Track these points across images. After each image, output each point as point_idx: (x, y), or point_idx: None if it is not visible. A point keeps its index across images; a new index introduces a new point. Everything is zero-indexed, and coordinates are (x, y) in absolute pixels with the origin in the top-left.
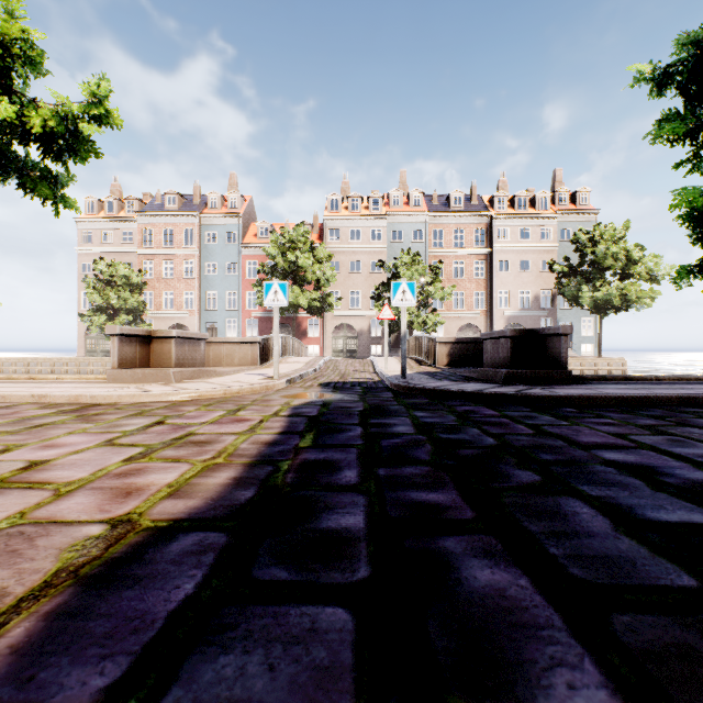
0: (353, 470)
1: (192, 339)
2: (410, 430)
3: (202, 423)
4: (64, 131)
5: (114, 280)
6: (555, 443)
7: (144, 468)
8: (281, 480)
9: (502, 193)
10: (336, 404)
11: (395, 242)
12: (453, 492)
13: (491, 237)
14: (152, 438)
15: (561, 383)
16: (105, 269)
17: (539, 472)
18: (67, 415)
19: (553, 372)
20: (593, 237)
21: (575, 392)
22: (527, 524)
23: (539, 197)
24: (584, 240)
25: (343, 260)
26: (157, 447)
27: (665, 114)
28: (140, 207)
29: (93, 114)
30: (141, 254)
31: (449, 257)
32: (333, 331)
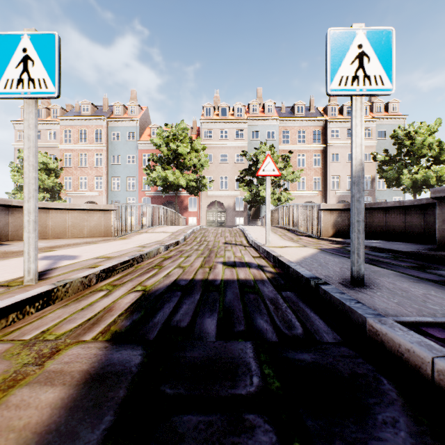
0: None
1: None
2: None
3: None
4: None
5: None
6: None
7: None
8: None
9: (334, 103)
10: None
11: (254, 139)
12: None
13: (326, 136)
14: None
15: None
16: None
17: None
18: None
19: None
20: (409, 133)
21: None
22: None
23: None
24: (402, 135)
25: (214, 153)
26: None
27: None
28: (62, 113)
29: None
30: (62, 148)
31: (294, 151)
32: (207, 206)
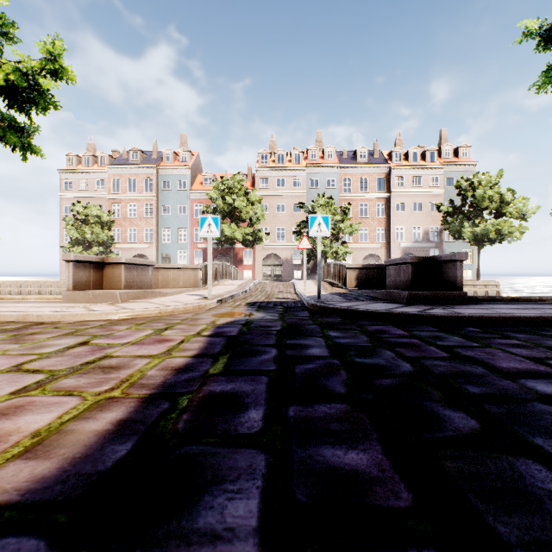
0: (259, 409)
1: (141, 265)
2: (324, 352)
3: (124, 344)
4: (24, 84)
5: (88, 219)
6: (475, 369)
7: (25, 404)
8: (172, 425)
9: (399, 149)
10: (257, 323)
11: (313, 188)
12: (377, 449)
13: (390, 184)
14: (63, 362)
15: (458, 303)
16: (82, 210)
17: (474, 414)
18: (3, 335)
19: (450, 294)
20: (473, 184)
21: (474, 312)
22: (493, 521)
23: (429, 151)
24: (466, 185)
25: (271, 203)
26: (61, 374)
27: (549, 66)
28: (109, 161)
29: (49, 70)
30: (110, 198)
31: (356, 200)
32: (263, 259)
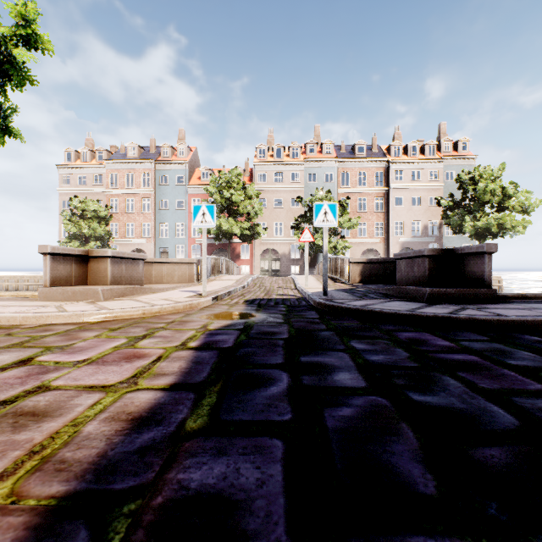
0: None
1: (130, 259)
2: (358, 380)
3: (78, 362)
4: None
5: (86, 214)
6: None
7: None
8: None
9: (397, 143)
10: (258, 328)
11: (311, 182)
12: None
13: (388, 178)
14: None
15: (487, 302)
16: (79, 205)
17: None
18: None
19: (477, 291)
20: (474, 177)
21: (520, 314)
22: None
23: (428, 145)
24: (466, 179)
25: (269, 198)
26: None
27: None
28: (107, 156)
29: (22, 37)
30: (108, 193)
31: (354, 195)
32: (261, 254)
